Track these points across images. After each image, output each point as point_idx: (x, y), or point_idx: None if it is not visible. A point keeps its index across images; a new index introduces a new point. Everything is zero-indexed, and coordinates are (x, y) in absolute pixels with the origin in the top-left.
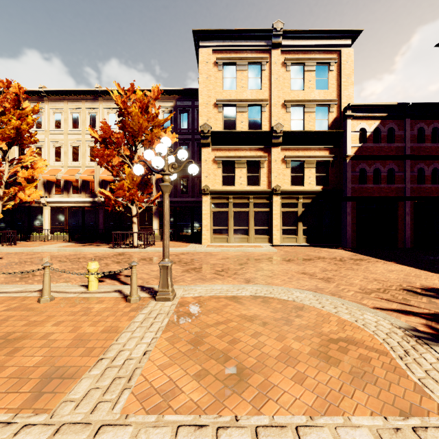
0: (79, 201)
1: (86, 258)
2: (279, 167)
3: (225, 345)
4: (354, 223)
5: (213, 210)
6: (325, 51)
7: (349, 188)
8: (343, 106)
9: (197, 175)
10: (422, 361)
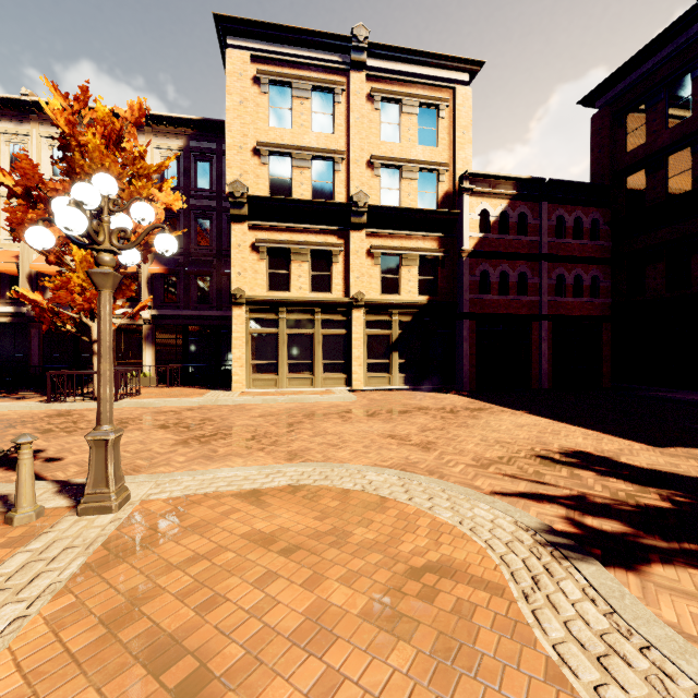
0: None
1: None
2: (362, 262)
3: (188, 615)
4: (474, 353)
5: (252, 332)
6: (432, 87)
7: (466, 300)
8: (458, 175)
9: (227, 272)
10: (560, 600)
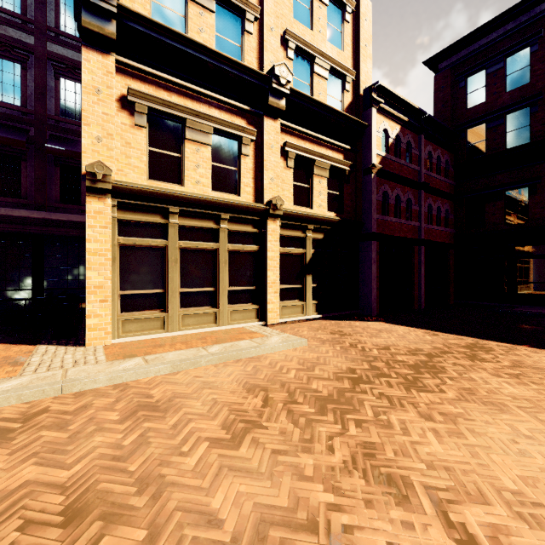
0: None
1: None
2: (277, 161)
3: None
4: (378, 276)
5: (122, 243)
6: None
7: (374, 219)
8: (361, 87)
9: (58, 149)
10: None
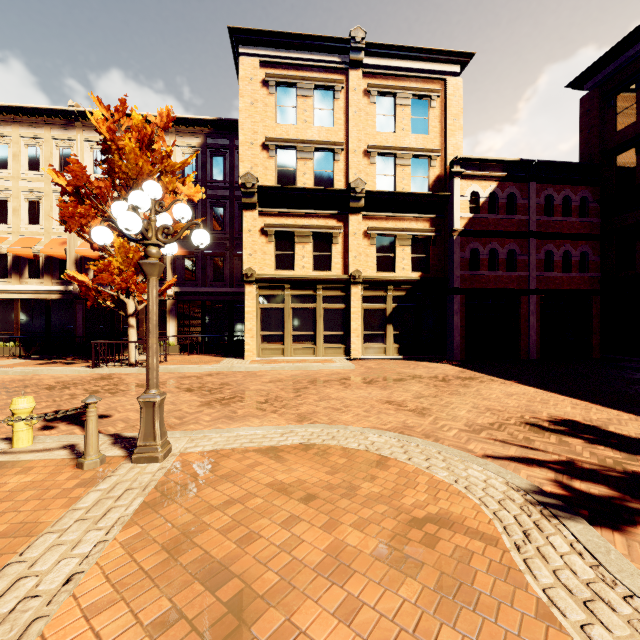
0: (41, 290)
1: (40, 385)
2: (360, 243)
3: (231, 547)
4: (464, 325)
5: (261, 307)
6: (424, 79)
7: (457, 276)
8: (448, 159)
9: (239, 253)
10: (550, 552)
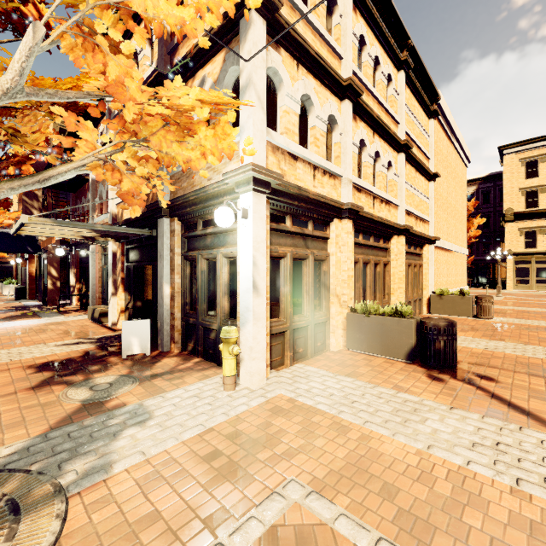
0: None
1: None
2: None
3: (522, 300)
4: None
5: (516, 266)
6: None
7: None
8: None
9: (499, 240)
10: None
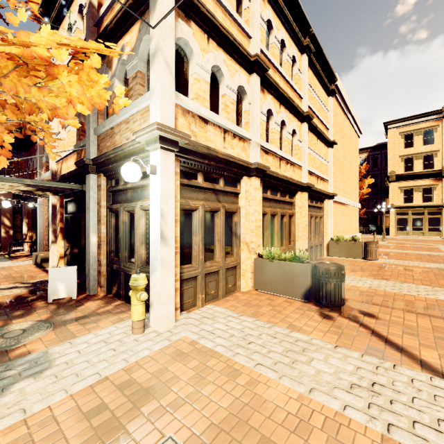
0: None
1: None
2: None
3: (401, 244)
4: None
5: (397, 217)
6: None
7: None
8: None
9: (385, 196)
10: None
